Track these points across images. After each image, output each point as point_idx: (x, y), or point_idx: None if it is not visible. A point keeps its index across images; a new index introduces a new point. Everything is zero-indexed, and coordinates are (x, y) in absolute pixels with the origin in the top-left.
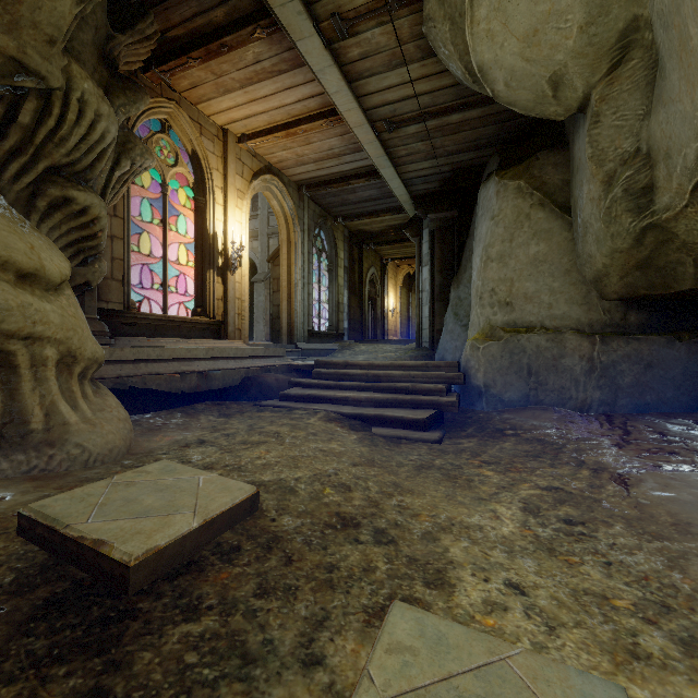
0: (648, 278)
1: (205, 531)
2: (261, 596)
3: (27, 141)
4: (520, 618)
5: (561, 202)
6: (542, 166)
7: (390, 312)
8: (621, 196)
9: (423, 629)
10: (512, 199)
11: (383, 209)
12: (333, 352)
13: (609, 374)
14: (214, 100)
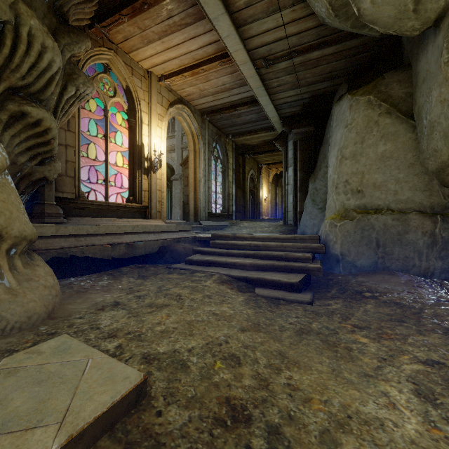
0: None
1: None
2: None
3: None
4: None
5: (404, 110)
6: (388, 83)
7: (264, 200)
8: None
9: None
10: (363, 110)
11: (259, 129)
12: (225, 227)
13: None
14: (141, 50)
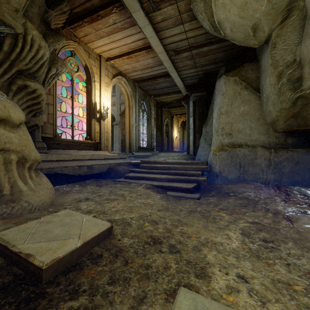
0: (297, 122)
1: (84, 247)
2: (111, 283)
3: (7, 58)
4: (246, 297)
5: (255, 86)
6: (246, 70)
7: (175, 138)
8: (286, 82)
9: (196, 305)
10: (232, 85)
11: (172, 92)
12: (149, 156)
13: (278, 167)
14: (95, 42)
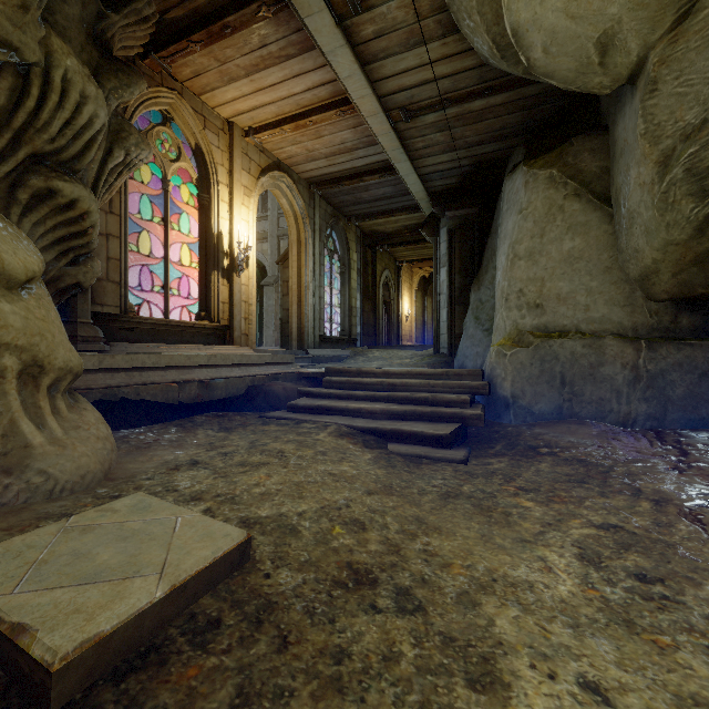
0: (707, 275)
1: (174, 600)
2: None
3: (4, 124)
4: None
5: (599, 191)
6: (577, 152)
7: (405, 316)
8: (681, 178)
9: None
10: (542, 189)
11: (398, 208)
12: (345, 359)
13: (657, 385)
14: (218, 90)
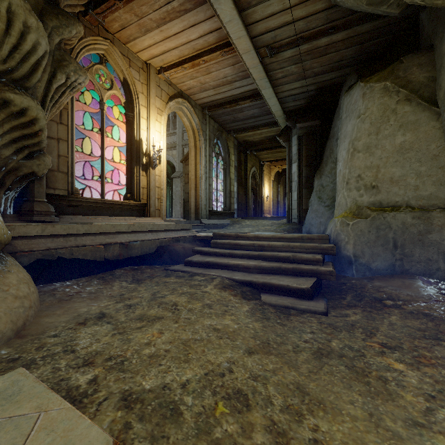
0: None
1: None
2: None
3: None
4: None
5: (426, 96)
6: (407, 67)
7: (266, 198)
8: None
9: None
10: (378, 98)
11: (262, 124)
12: (226, 226)
13: None
14: (138, 39)
